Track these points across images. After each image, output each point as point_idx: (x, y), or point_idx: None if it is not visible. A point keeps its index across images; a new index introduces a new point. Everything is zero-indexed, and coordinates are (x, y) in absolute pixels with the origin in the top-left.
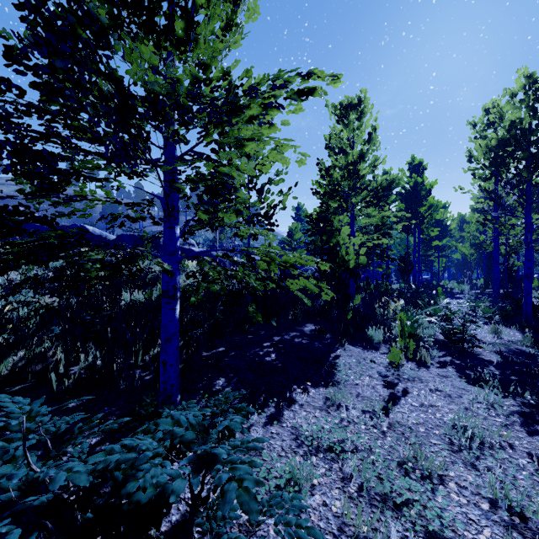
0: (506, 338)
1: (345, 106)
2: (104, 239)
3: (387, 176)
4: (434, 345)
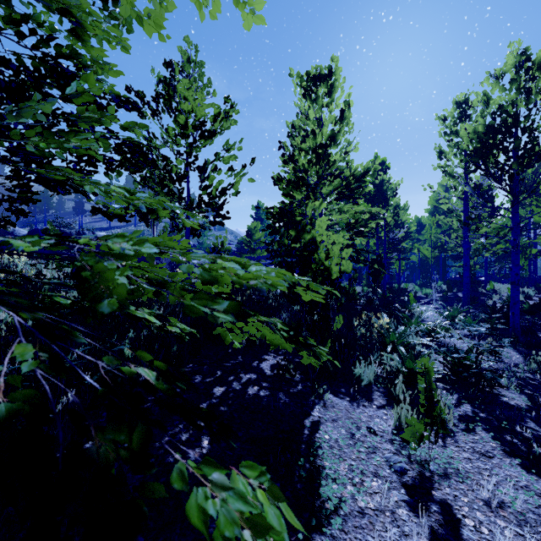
0: (506, 359)
1: (313, 77)
2: (11, 234)
3: (361, 164)
4: (437, 382)
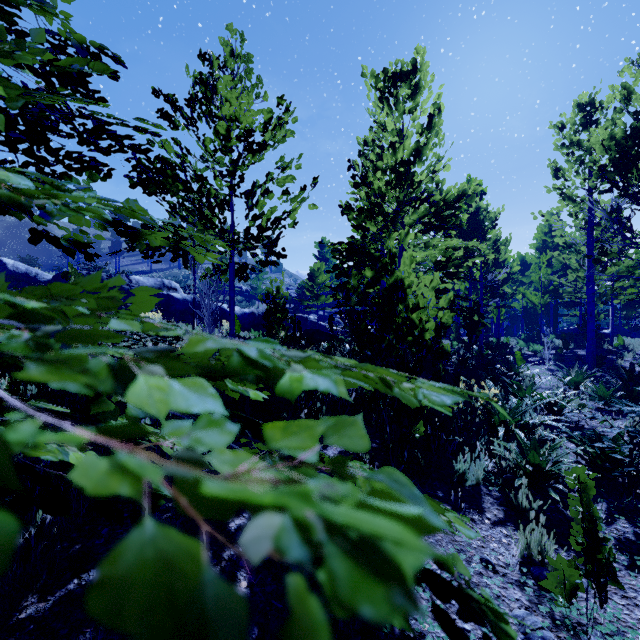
0: None
1: (392, 75)
2: (33, 279)
3: (455, 185)
4: None
